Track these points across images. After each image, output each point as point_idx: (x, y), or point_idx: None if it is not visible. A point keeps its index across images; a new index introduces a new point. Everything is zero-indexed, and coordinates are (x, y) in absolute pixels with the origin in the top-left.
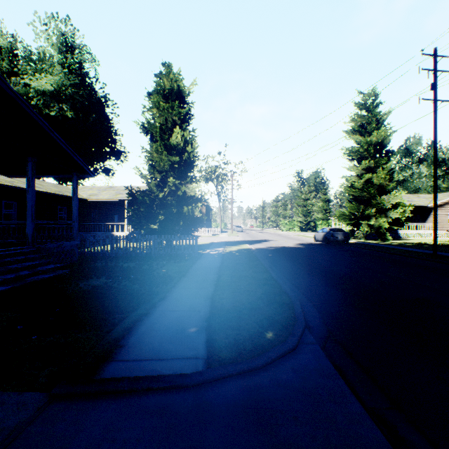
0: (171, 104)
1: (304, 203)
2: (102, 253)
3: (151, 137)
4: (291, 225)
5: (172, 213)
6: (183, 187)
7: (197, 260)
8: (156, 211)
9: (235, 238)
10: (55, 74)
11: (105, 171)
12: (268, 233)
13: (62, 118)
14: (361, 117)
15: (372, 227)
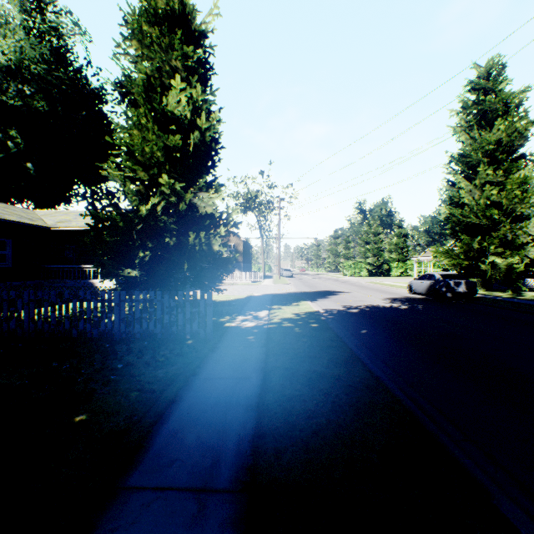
0: (168, 38)
1: (374, 238)
2: (9, 330)
3: (134, 106)
4: (357, 268)
5: (168, 247)
6: (188, 195)
7: (204, 359)
8: (136, 242)
9: (285, 288)
10: (9, 37)
11: (108, 195)
12: (328, 279)
13: (28, 110)
14: (480, 102)
15: (497, 272)
